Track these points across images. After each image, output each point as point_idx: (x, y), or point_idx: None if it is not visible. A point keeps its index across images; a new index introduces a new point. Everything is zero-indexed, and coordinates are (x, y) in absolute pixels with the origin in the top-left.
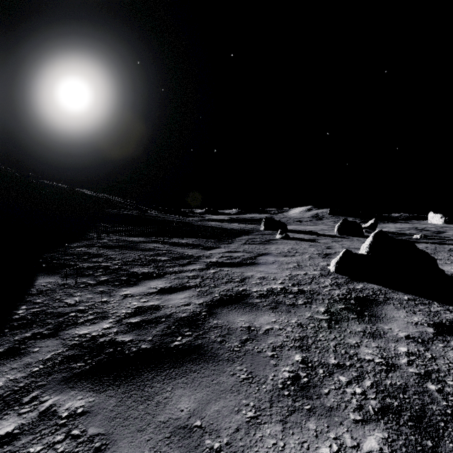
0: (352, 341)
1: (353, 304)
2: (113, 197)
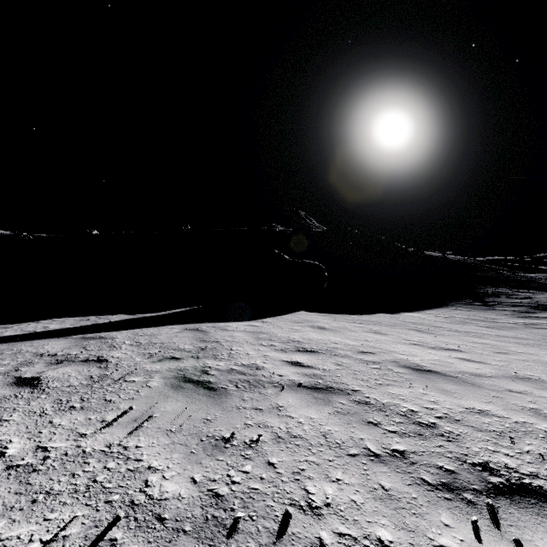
0: None
1: None
2: (468, 259)
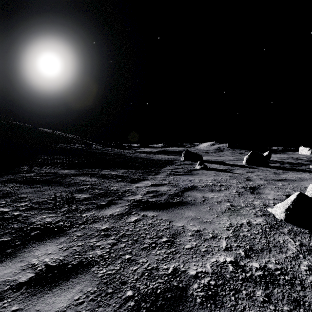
0: None
1: None
2: (69, 135)
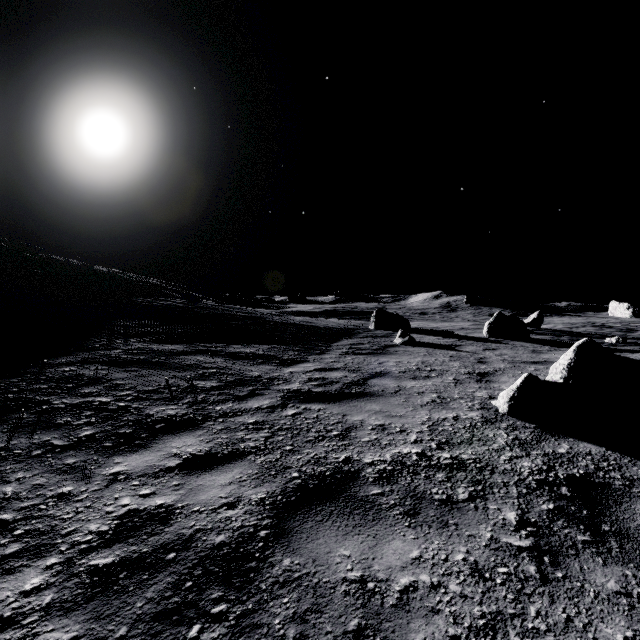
0: (613, 634)
1: (569, 499)
2: (152, 279)
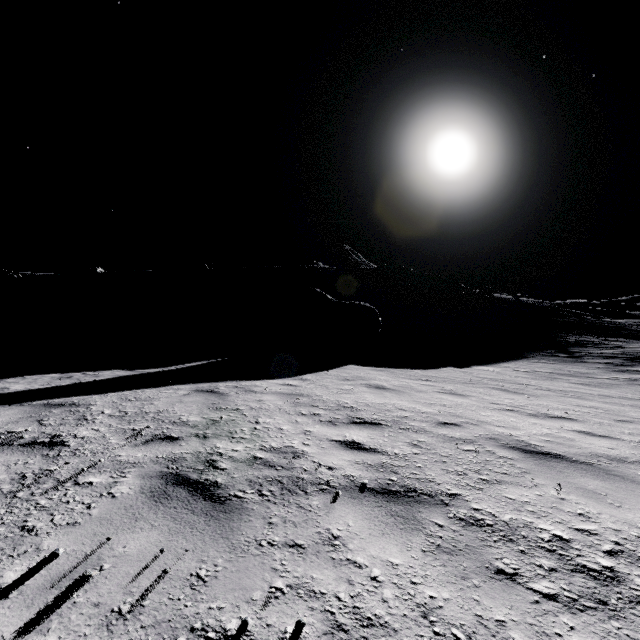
0: None
1: None
2: (543, 302)
